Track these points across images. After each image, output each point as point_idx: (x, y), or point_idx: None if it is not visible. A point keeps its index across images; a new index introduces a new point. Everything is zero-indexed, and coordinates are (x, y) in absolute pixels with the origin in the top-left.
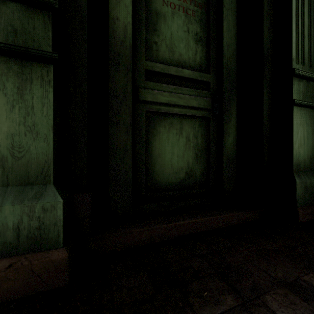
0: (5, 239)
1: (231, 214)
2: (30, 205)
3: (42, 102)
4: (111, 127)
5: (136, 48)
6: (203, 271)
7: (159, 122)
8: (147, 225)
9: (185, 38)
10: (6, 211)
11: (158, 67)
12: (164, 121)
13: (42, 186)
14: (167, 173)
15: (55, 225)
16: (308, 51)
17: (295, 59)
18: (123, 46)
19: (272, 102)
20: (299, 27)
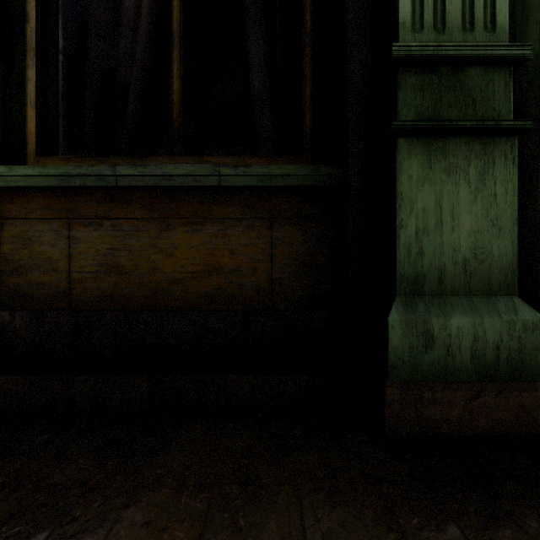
0: (484, 360)
1: None
2: (509, 321)
3: (505, 188)
4: None
5: None
6: None
7: None
8: None
9: None
10: (485, 326)
11: None
12: None
13: (507, 298)
14: None
15: (537, 350)
16: None
17: None
18: (533, 87)
19: None
20: None
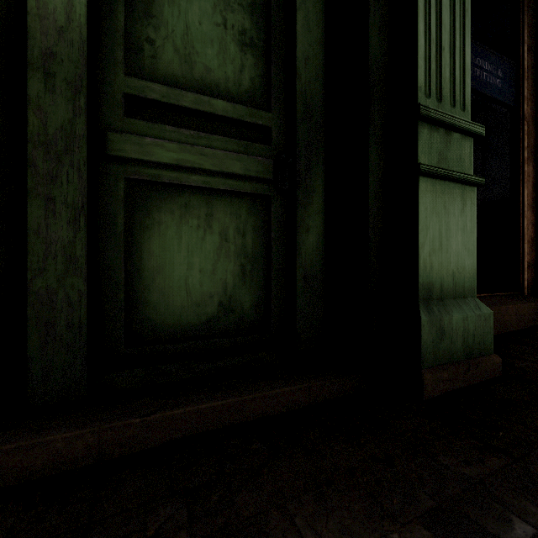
0: None
1: (296, 386)
2: None
3: None
4: (32, 211)
5: (101, 47)
6: (164, 537)
7: (158, 203)
8: (97, 422)
9: (219, 38)
10: None
11: (155, 92)
12: (169, 201)
13: None
14: (176, 305)
15: None
16: (449, 76)
17: (424, 88)
18: (65, 39)
19: (386, 170)
20: (432, 29)
